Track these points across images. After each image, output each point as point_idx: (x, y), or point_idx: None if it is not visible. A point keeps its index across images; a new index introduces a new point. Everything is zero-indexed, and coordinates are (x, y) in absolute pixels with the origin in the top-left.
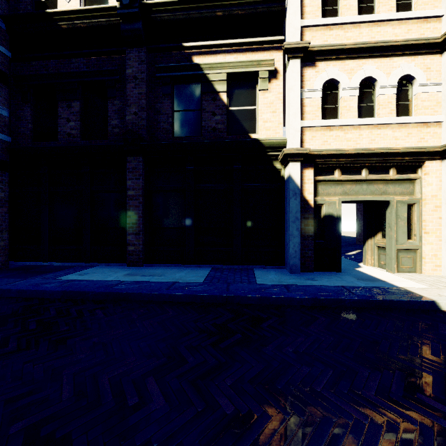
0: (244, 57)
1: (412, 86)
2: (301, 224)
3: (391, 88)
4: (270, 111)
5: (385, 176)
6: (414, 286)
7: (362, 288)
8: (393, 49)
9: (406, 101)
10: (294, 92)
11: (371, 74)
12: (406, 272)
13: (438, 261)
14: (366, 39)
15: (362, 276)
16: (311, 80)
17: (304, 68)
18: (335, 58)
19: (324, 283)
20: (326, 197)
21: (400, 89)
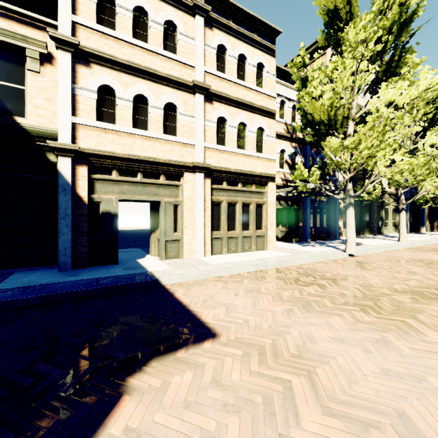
0: (5, 23)
1: (176, 112)
2: (74, 221)
3: (160, 110)
4: (43, 97)
5: (156, 181)
6: (162, 269)
7: (113, 277)
8: (160, 78)
9: (173, 123)
10: (63, 85)
11: (143, 93)
12: (173, 258)
13: (193, 248)
14: (140, 61)
15: (132, 266)
16: (86, 79)
17: (78, 65)
18: (111, 67)
19: (83, 277)
20: (104, 195)
21: (168, 112)
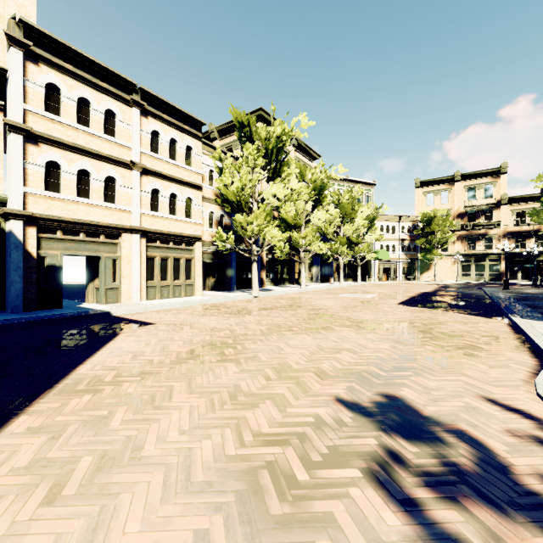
0: None
1: (115, 183)
2: (24, 272)
3: (101, 182)
4: None
5: (97, 240)
6: (108, 308)
7: (71, 313)
8: (102, 157)
9: (112, 192)
10: (16, 161)
11: (86, 168)
12: (112, 303)
13: (130, 294)
14: (83, 142)
15: (79, 308)
16: (35, 156)
17: (28, 144)
18: (57, 146)
19: (43, 314)
20: (50, 251)
21: (108, 183)
